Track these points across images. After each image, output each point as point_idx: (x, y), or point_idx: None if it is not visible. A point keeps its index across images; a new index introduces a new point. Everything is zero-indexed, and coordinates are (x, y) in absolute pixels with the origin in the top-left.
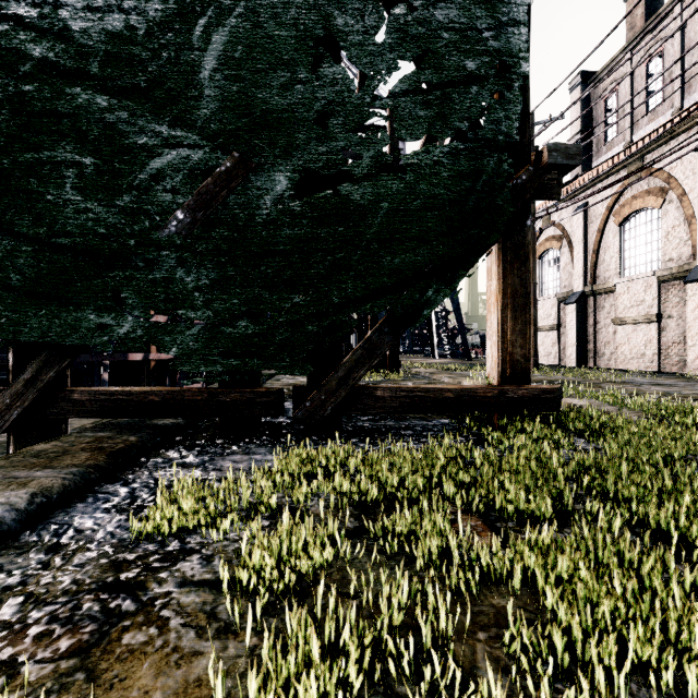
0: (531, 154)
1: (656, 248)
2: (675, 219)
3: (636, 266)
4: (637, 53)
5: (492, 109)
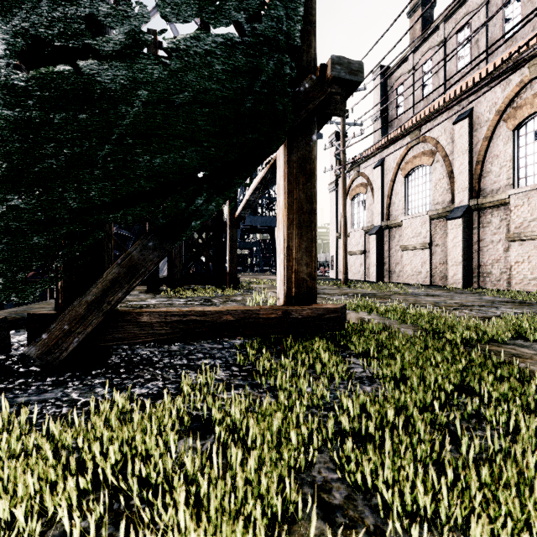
0: (317, 67)
1: (428, 194)
2: (441, 174)
3: (416, 208)
4: (417, 56)
5: (272, 4)
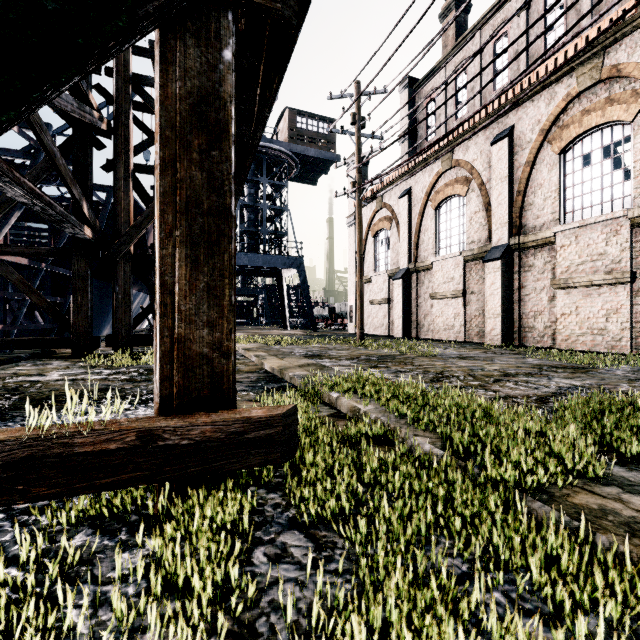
0: None
1: (462, 231)
2: (476, 206)
3: (448, 247)
4: (449, 68)
5: None
